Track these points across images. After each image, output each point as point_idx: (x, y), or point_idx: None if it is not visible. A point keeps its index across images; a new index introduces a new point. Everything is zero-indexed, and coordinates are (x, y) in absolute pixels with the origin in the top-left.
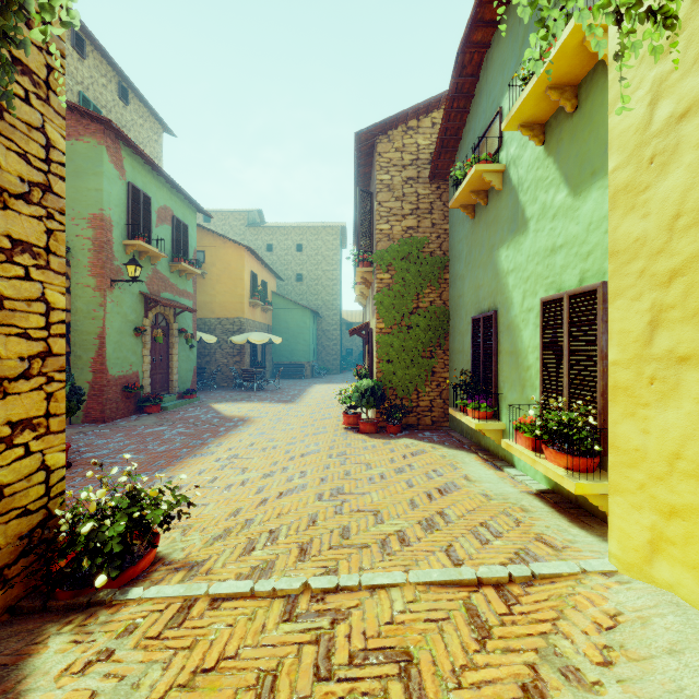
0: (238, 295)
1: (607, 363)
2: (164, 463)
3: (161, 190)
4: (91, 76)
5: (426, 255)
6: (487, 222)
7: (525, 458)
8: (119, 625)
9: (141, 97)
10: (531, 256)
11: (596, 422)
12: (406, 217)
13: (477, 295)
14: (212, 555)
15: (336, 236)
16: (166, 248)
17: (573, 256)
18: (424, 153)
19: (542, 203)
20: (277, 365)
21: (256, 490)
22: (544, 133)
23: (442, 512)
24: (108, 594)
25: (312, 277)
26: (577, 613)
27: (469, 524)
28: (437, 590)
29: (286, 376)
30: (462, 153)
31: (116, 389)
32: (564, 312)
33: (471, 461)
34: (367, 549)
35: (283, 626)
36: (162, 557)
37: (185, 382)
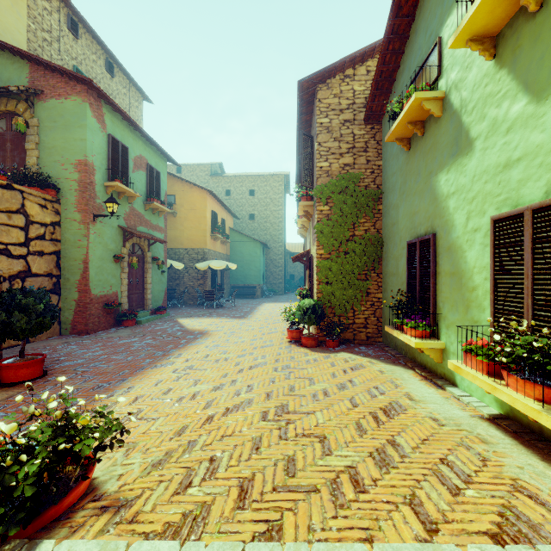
0: (202, 230)
1: None
2: (127, 373)
3: (137, 142)
4: (83, 53)
5: (361, 188)
6: (424, 151)
7: (481, 383)
8: None
9: (124, 71)
10: (477, 175)
11: None
12: (343, 155)
13: (413, 221)
14: (145, 490)
15: (282, 182)
16: (141, 190)
17: (537, 167)
18: (359, 98)
19: (492, 119)
20: (234, 287)
21: (204, 405)
22: (495, 46)
23: (394, 441)
24: (13, 549)
25: (262, 216)
26: None
27: (427, 460)
28: None
29: (241, 296)
30: (396, 93)
31: (98, 306)
32: (525, 228)
33: (410, 378)
34: (316, 496)
35: None
36: (95, 487)
37: (157, 301)
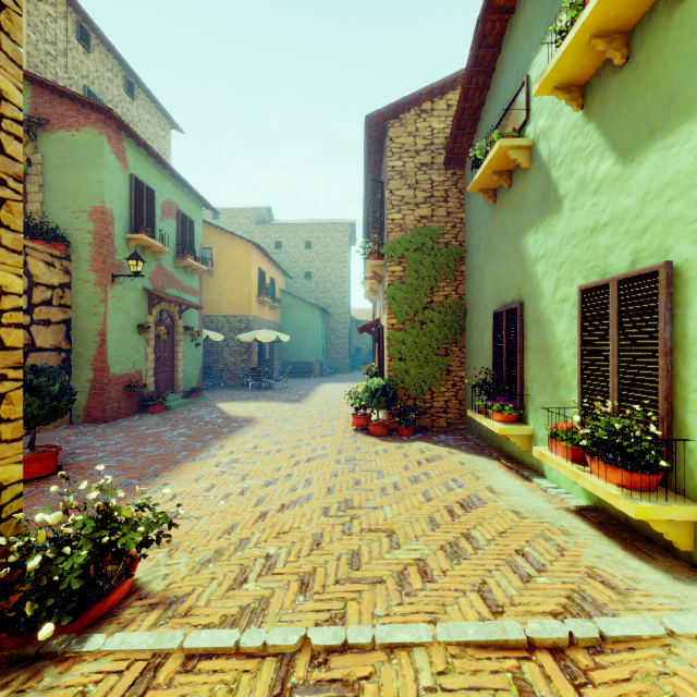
0: (246, 292)
1: (672, 359)
2: (160, 468)
3: (165, 184)
4: (96, 70)
5: (441, 245)
6: (511, 205)
7: (565, 470)
8: (64, 694)
9: (148, 92)
10: (566, 238)
11: (657, 430)
12: (420, 206)
13: (499, 287)
14: (196, 587)
15: (346, 233)
16: (171, 243)
17: (623, 233)
18: (438, 137)
19: (580, 177)
20: (286, 363)
21: (255, 501)
22: (583, 96)
23: (469, 534)
24: (62, 643)
25: (321, 275)
26: None
27: (502, 552)
28: (475, 654)
29: (295, 374)
30: (481, 134)
31: (118, 388)
32: (611, 301)
33: (494, 469)
34: (381, 586)
35: None
36: (139, 587)
37: (190, 381)
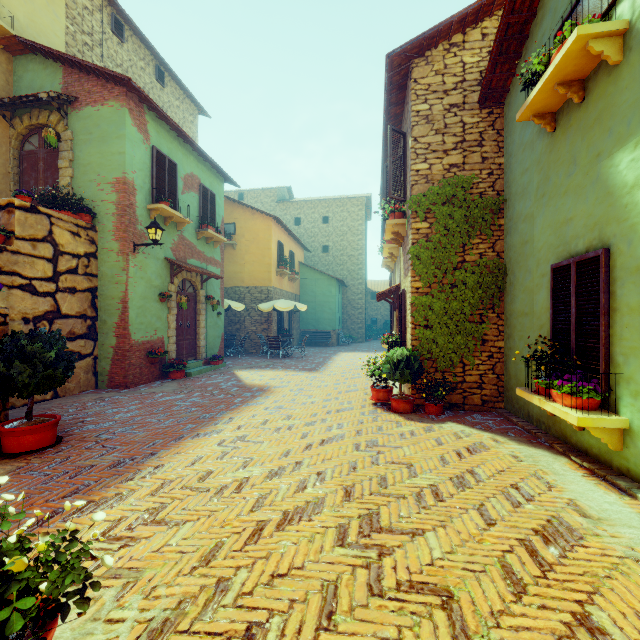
0: (266, 264)
1: None
2: (159, 444)
3: (187, 158)
4: (130, 60)
5: (475, 196)
6: (583, 125)
7: None
8: None
9: (177, 79)
10: None
11: None
12: (449, 153)
13: (561, 234)
14: None
15: (362, 207)
16: (193, 215)
17: None
18: (471, 73)
19: None
20: (304, 333)
21: (252, 503)
22: None
23: (589, 620)
24: None
25: (338, 248)
26: None
27: None
28: None
29: (313, 343)
30: (529, 55)
31: (139, 354)
32: None
33: (565, 471)
34: None
35: None
36: None
37: (212, 348)
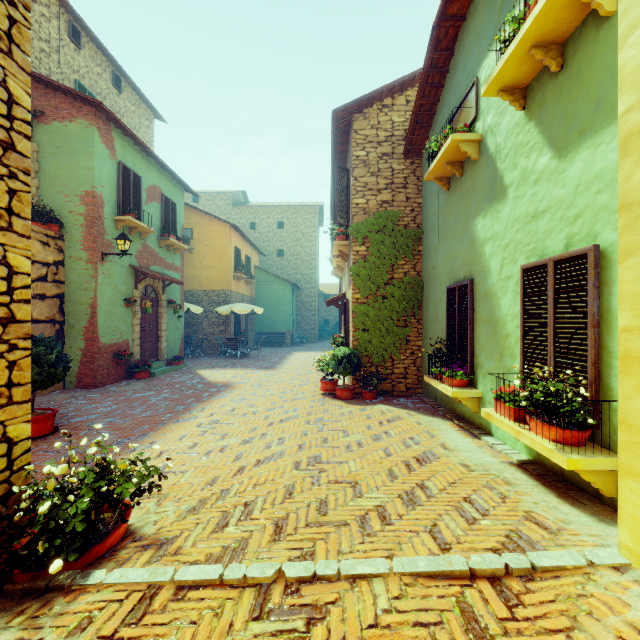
0: (223, 269)
1: (599, 330)
2: (147, 428)
3: (150, 170)
4: (86, 66)
5: (400, 227)
6: (462, 192)
7: (508, 428)
8: (73, 618)
9: (133, 86)
10: (510, 223)
11: (587, 392)
12: (381, 192)
13: (452, 265)
14: (183, 531)
15: (315, 214)
16: (155, 224)
17: (558, 220)
18: (398, 130)
19: (522, 169)
20: (260, 334)
21: (234, 457)
22: (525, 98)
23: (423, 485)
24: (68, 577)
25: (292, 253)
26: (594, 622)
27: (452, 499)
28: (425, 583)
29: (268, 344)
30: (436, 128)
31: (107, 356)
32: (548, 279)
33: (447, 428)
34: (346, 528)
35: (252, 626)
36: (133, 531)
37: (173, 350)
